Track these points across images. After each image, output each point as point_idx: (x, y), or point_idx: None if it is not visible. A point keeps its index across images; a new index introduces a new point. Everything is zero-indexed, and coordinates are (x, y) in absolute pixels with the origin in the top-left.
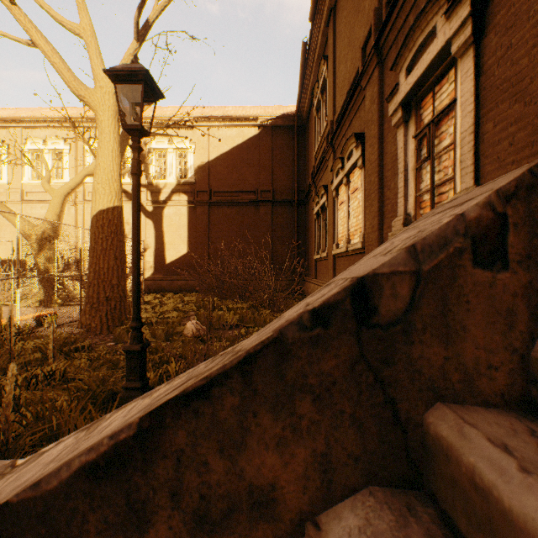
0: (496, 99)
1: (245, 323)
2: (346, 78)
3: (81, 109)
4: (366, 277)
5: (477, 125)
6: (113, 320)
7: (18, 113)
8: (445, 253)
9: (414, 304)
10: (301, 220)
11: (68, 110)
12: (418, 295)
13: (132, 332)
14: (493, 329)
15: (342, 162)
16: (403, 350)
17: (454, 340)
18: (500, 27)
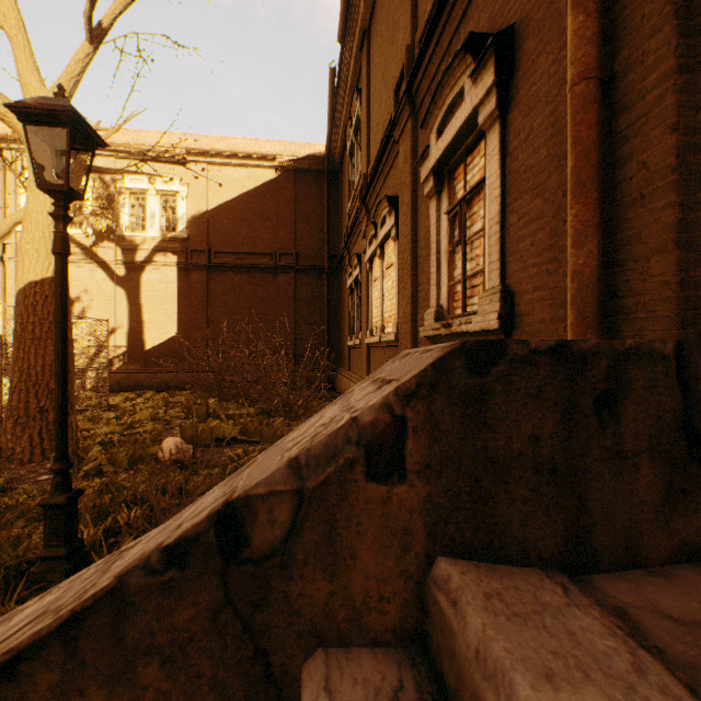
0: (520, 188)
1: (250, 436)
2: (381, 123)
3: None
4: (237, 501)
5: (503, 214)
6: (51, 441)
7: None
8: (334, 465)
9: (296, 530)
10: (333, 294)
11: None
12: (301, 519)
13: (54, 477)
14: (388, 554)
15: (376, 228)
16: (280, 589)
17: (342, 570)
18: (524, 105)
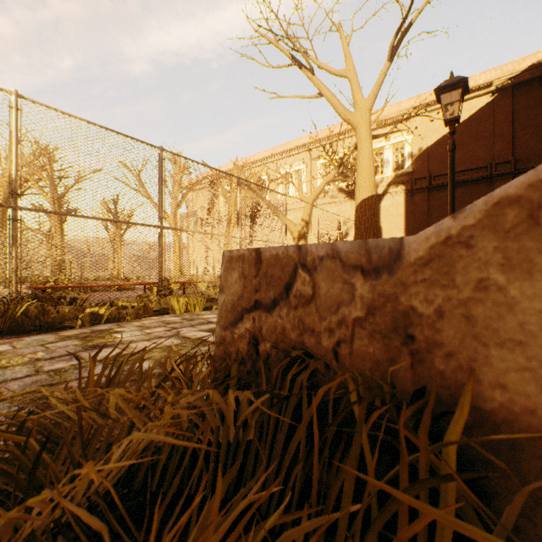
0: None
1: None
2: None
3: (312, 135)
4: None
5: None
6: None
7: (274, 151)
8: None
9: None
10: None
11: (304, 138)
12: None
13: None
14: None
15: None
16: None
17: None
18: None
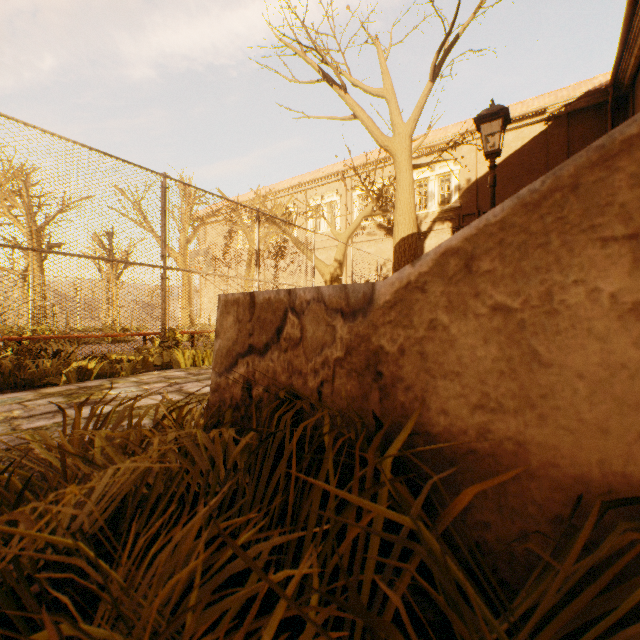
0: None
1: None
2: None
3: (348, 161)
4: None
5: None
6: None
7: (303, 178)
8: None
9: None
10: None
11: (338, 165)
12: None
13: None
14: None
15: None
16: None
17: None
18: None
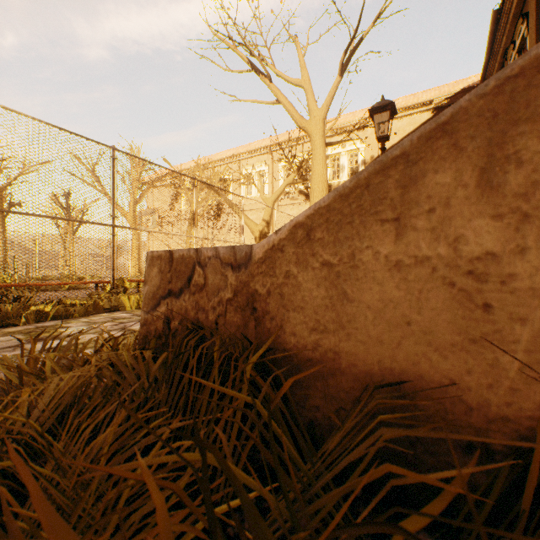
0: None
1: None
2: None
3: (274, 137)
4: None
5: None
6: None
7: (237, 151)
8: None
9: None
10: None
11: (266, 140)
12: None
13: None
14: None
15: None
16: None
17: None
18: None
